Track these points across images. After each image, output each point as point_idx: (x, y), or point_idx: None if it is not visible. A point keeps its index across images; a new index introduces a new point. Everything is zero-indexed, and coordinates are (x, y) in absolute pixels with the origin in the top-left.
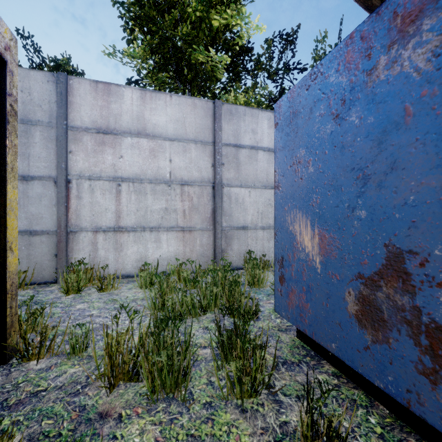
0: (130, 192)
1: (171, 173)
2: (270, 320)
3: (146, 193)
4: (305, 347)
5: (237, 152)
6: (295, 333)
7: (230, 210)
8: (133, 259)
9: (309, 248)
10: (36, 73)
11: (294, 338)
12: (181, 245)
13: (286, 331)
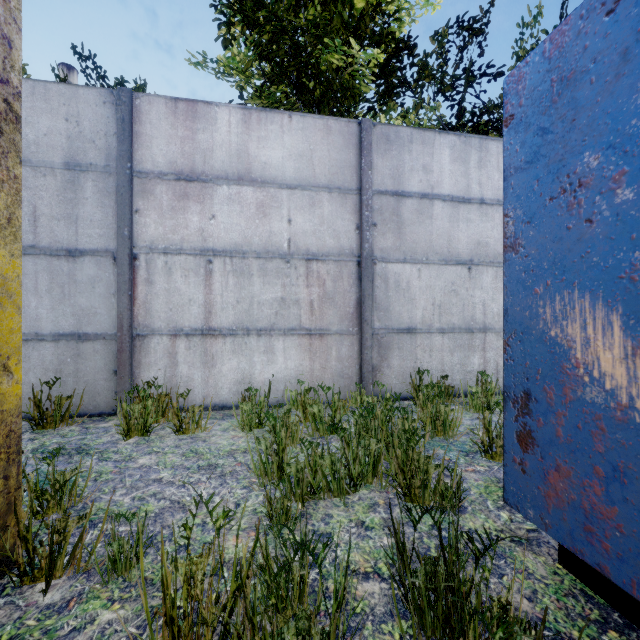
0: (227, 273)
1: (291, 242)
2: (486, 512)
3: (250, 274)
4: (591, 595)
5: (399, 205)
6: (554, 553)
7: (386, 302)
8: (231, 380)
9: (619, 380)
10: (88, 91)
11: (555, 567)
12: (307, 358)
13: (530, 546)
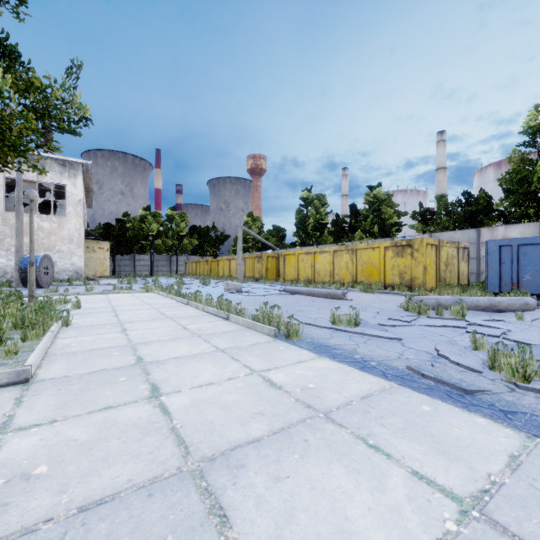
0: None
1: None
2: None
3: None
4: None
5: None
6: None
7: None
8: None
9: None
10: (471, 230)
11: None
12: None
13: None
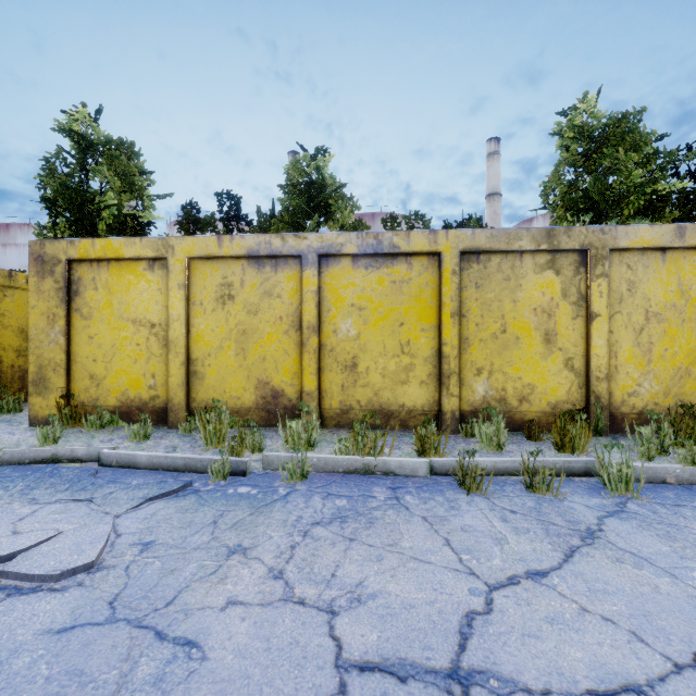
0: None
1: None
2: None
3: None
4: None
5: None
6: None
7: None
8: None
9: None
10: None
11: None
12: None
13: None
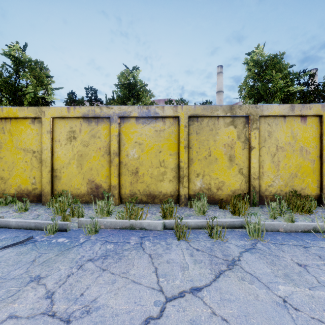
0: None
1: None
2: None
3: None
4: None
5: None
6: None
7: None
8: None
9: None
10: None
11: None
12: None
13: None
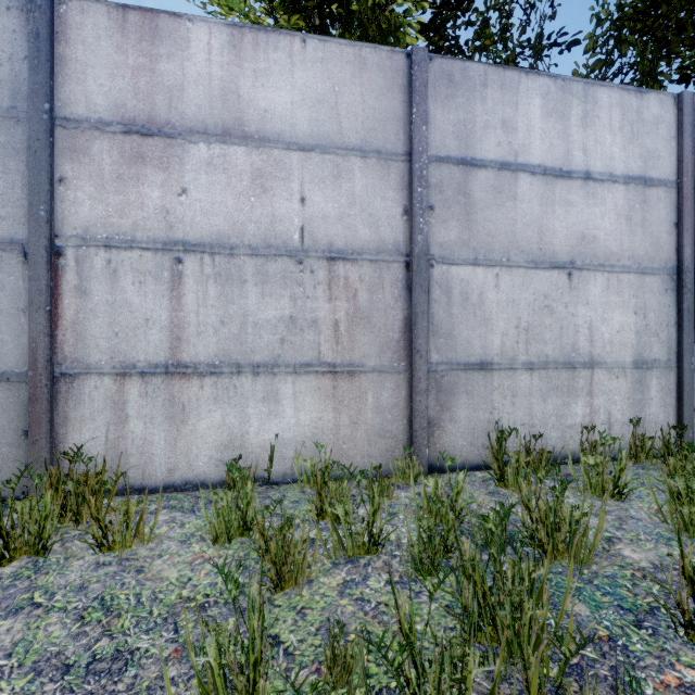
0: (206, 278)
1: (304, 231)
2: None
3: (242, 281)
4: None
5: (467, 179)
6: None
7: (448, 323)
8: (212, 443)
9: None
10: None
11: None
12: (330, 409)
13: None
